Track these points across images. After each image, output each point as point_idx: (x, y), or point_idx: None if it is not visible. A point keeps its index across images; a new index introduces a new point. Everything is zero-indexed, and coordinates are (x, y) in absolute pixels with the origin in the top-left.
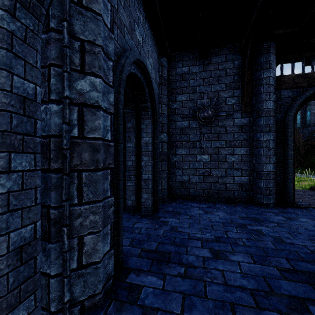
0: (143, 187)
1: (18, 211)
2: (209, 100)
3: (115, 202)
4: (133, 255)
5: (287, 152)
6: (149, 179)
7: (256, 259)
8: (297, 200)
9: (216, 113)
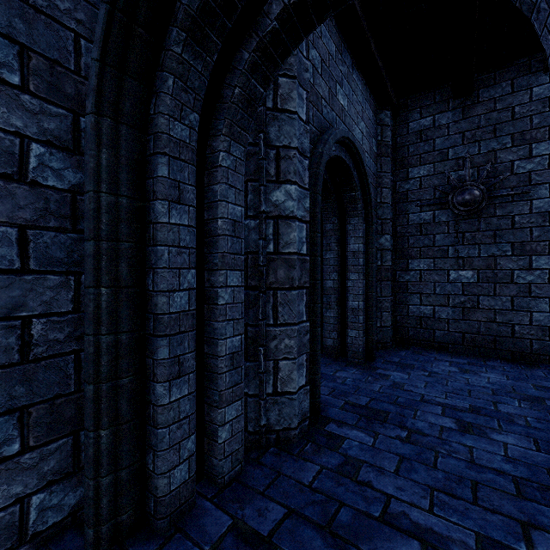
0: (349, 320)
1: (232, 321)
2: (475, 169)
3: (311, 330)
4: (333, 406)
5: None
6: (360, 308)
7: (543, 447)
8: None
9: (490, 193)
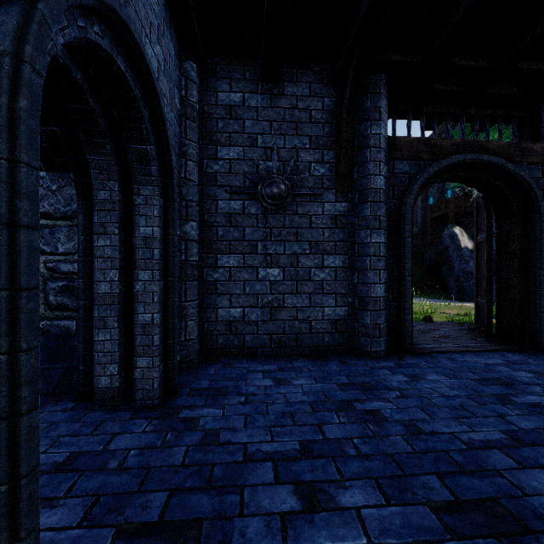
0: (139, 343)
1: None
2: (281, 163)
3: (2, 427)
4: None
5: (403, 263)
6: (155, 323)
7: (388, 491)
8: (413, 340)
9: (293, 190)
